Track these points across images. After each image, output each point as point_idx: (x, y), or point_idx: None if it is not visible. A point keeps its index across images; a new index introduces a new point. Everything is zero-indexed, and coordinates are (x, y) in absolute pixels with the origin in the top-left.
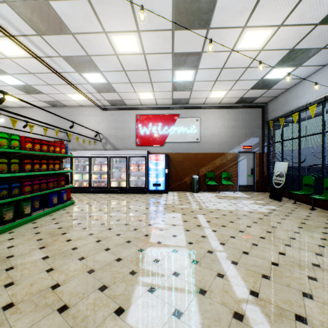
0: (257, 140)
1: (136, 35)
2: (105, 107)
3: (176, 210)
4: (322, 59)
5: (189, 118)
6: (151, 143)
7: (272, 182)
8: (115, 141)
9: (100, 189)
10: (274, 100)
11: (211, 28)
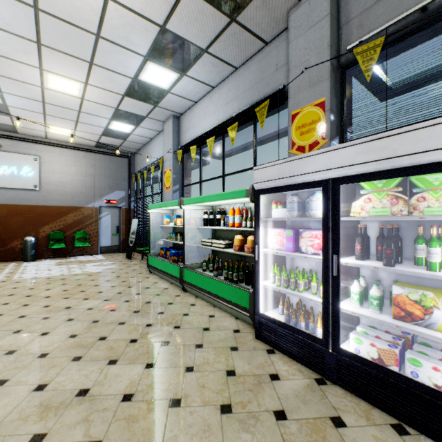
0: (123, 193)
1: None
2: None
3: None
4: (154, 126)
5: (21, 154)
6: None
7: (129, 240)
8: None
9: None
10: (139, 152)
11: None
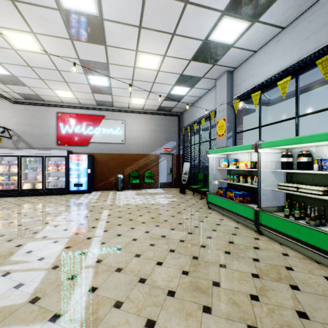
0: (174, 143)
1: (32, 36)
2: (17, 100)
3: (86, 208)
4: (206, 85)
5: (115, 120)
6: (74, 143)
7: (182, 179)
8: (30, 139)
9: (8, 192)
10: (186, 111)
11: (108, 46)
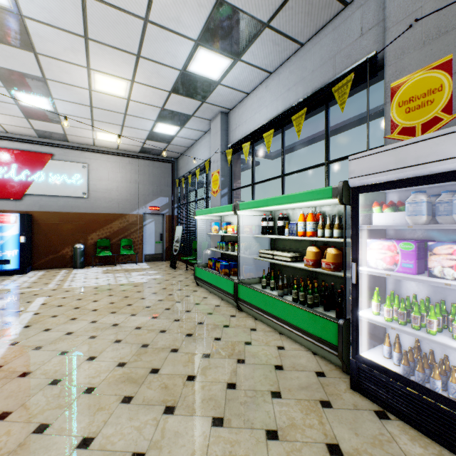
0: (166, 200)
1: None
2: None
3: (7, 297)
4: (199, 125)
5: (71, 162)
6: None
7: (173, 249)
8: None
9: None
10: (182, 157)
11: (40, 54)
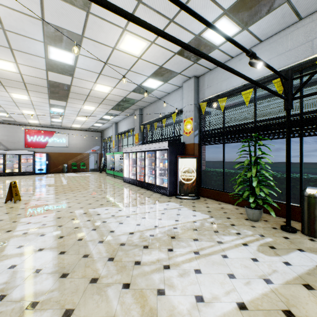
0: (99, 147)
1: (34, 112)
2: None
3: (52, 177)
4: (109, 124)
5: (62, 134)
6: (36, 146)
7: (101, 166)
8: (7, 144)
9: None
10: (105, 130)
11: (65, 115)
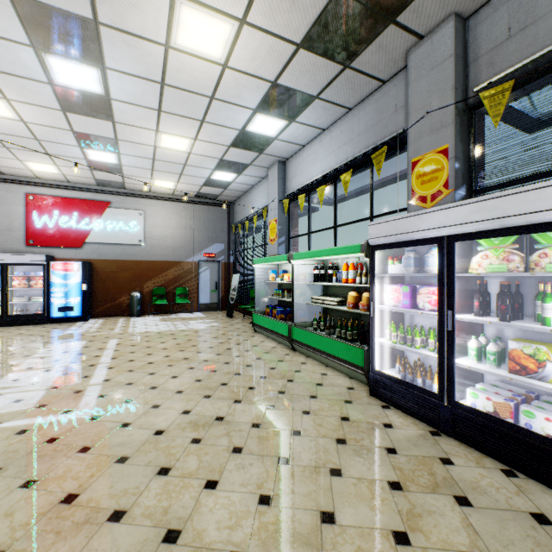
0: (222, 246)
1: (3, 101)
2: None
3: (83, 339)
4: (257, 172)
5: (128, 209)
6: (58, 243)
7: (230, 298)
8: None
9: None
10: (238, 201)
11: (117, 122)
